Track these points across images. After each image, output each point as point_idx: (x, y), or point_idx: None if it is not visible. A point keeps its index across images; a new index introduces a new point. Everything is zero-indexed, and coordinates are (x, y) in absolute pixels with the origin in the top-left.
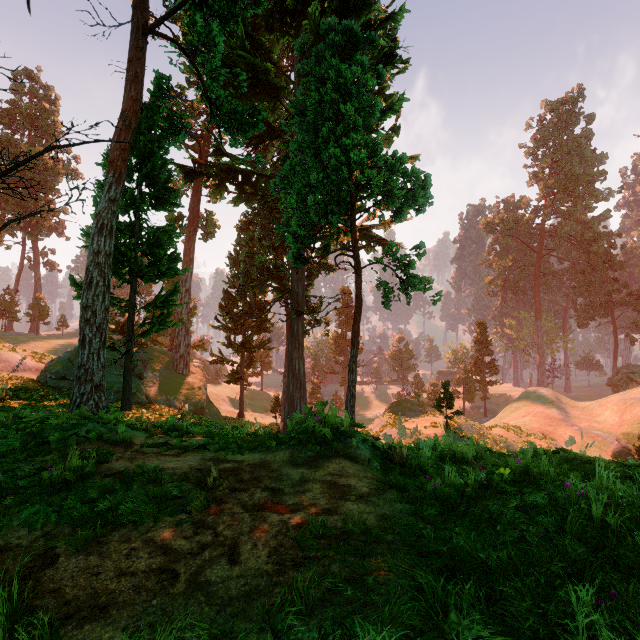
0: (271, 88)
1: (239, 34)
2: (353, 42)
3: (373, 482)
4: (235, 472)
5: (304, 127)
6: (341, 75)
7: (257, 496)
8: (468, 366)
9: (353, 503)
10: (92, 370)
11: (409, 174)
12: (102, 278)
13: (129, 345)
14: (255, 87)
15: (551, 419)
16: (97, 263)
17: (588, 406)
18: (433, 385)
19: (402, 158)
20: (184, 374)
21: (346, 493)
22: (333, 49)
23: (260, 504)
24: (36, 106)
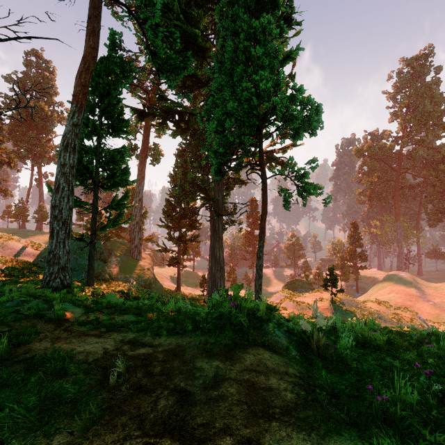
0: (199, 50)
1: (175, 11)
2: (260, 4)
3: (296, 381)
4: (147, 361)
5: (223, 71)
6: (251, 27)
7: (161, 404)
8: (344, 255)
9: (279, 425)
10: (59, 255)
11: (305, 103)
12: (67, 184)
13: (92, 237)
14: (187, 49)
15: (411, 296)
16: (63, 173)
17: (439, 286)
18: (318, 269)
19: (300, 89)
20: (138, 259)
21: (268, 403)
22: (245, 10)
23: (162, 420)
24: (40, 75)
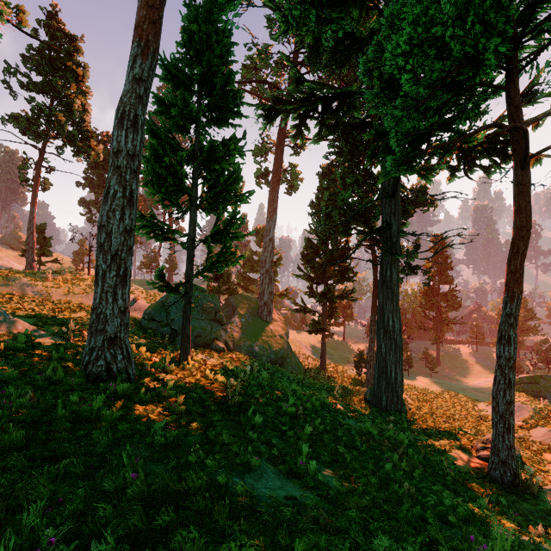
0: None
1: None
2: None
3: None
4: None
5: None
6: None
7: None
8: None
9: None
10: (105, 316)
11: None
12: (121, 187)
13: (187, 287)
14: None
15: None
16: (116, 167)
17: None
18: None
19: None
20: (267, 321)
21: None
22: None
23: None
24: None
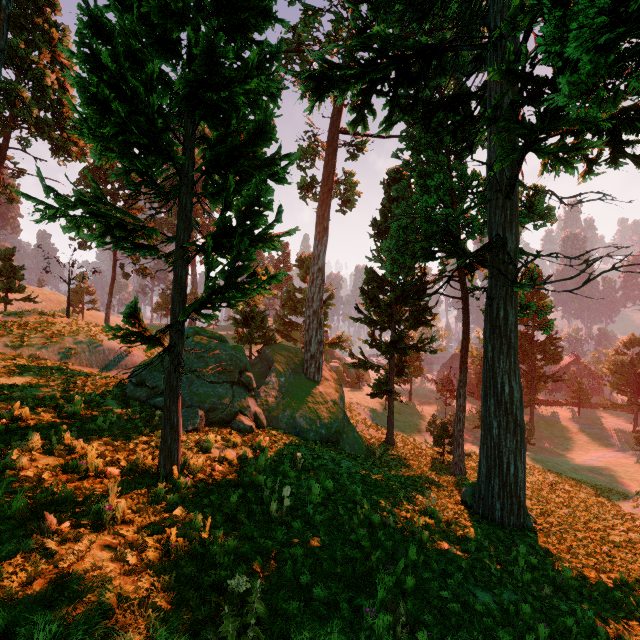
0: None
1: None
2: None
3: None
4: None
5: None
6: None
7: None
8: None
9: None
10: None
11: None
12: None
13: (174, 335)
14: None
15: None
16: None
17: None
18: None
19: None
20: (315, 380)
21: None
22: None
23: None
24: None
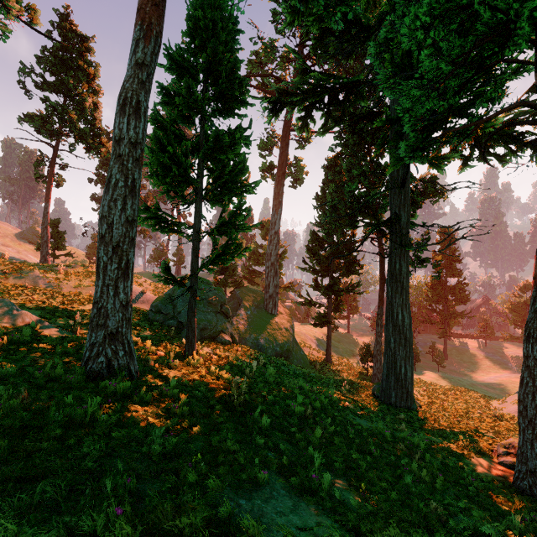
0: None
1: None
2: None
3: None
4: None
5: None
6: None
7: None
8: None
9: None
10: (106, 310)
11: None
12: (123, 176)
13: (193, 280)
14: None
15: None
16: (118, 155)
17: None
18: None
19: None
20: (273, 314)
21: None
22: None
23: None
24: None
